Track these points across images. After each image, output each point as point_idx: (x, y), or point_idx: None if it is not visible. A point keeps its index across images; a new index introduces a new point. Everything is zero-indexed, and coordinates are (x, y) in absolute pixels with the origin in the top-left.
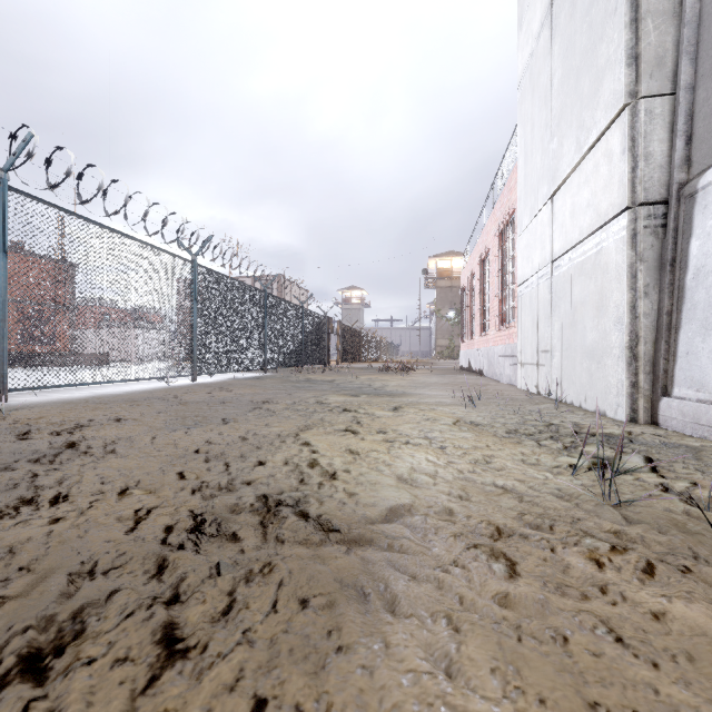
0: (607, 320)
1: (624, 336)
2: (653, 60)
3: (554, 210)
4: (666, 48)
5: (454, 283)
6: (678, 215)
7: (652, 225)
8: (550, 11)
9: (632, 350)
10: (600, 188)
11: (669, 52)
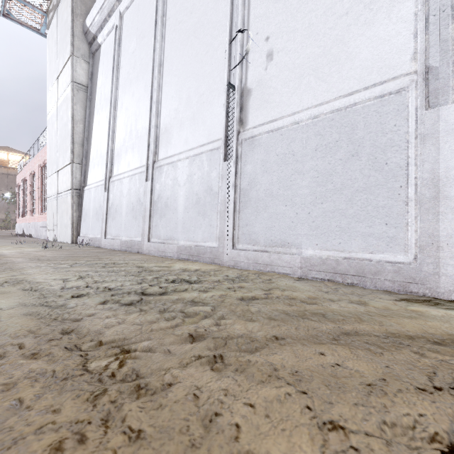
0: (68, 217)
1: (71, 222)
2: (77, 155)
3: (58, 177)
4: (81, 153)
5: (11, 171)
6: (82, 194)
7: (77, 195)
8: (57, 106)
9: (73, 225)
10: (67, 179)
11: (81, 154)
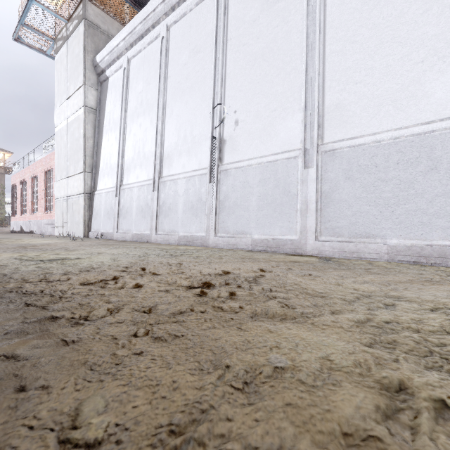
0: (80, 216)
1: (83, 220)
2: (88, 165)
3: (68, 182)
4: (91, 164)
5: None
6: (93, 197)
7: (88, 198)
8: (67, 123)
9: (85, 223)
10: (79, 185)
11: (91, 165)
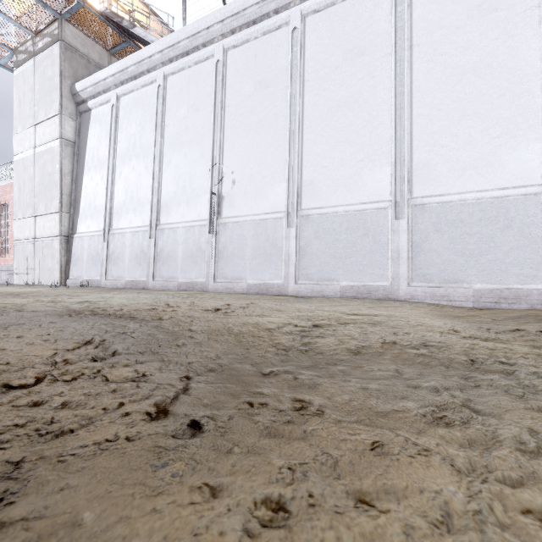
0: (55, 261)
1: (59, 266)
2: (66, 204)
3: (36, 221)
4: (69, 203)
5: None
6: (71, 240)
7: (66, 241)
8: (34, 153)
9: (61, 269)
10: (53, 226)
11: (69, 204)
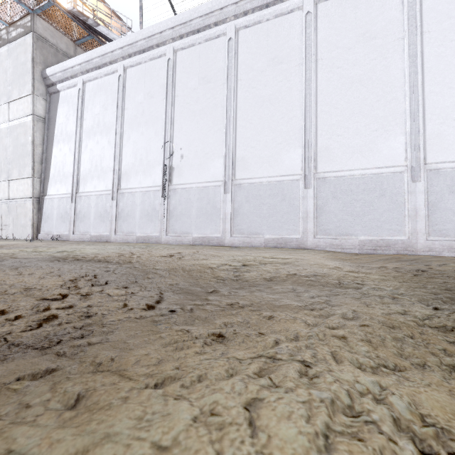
0: (28, 219)
1: (32, 223)
2: (37, 171)
3: (10, 185)
4: (40, 169)
5: None
6: (42, 201)
7: (37, 202)
8: (8, 126)
9: (33, 225)
10: (26, 189)
11: (40, 170)
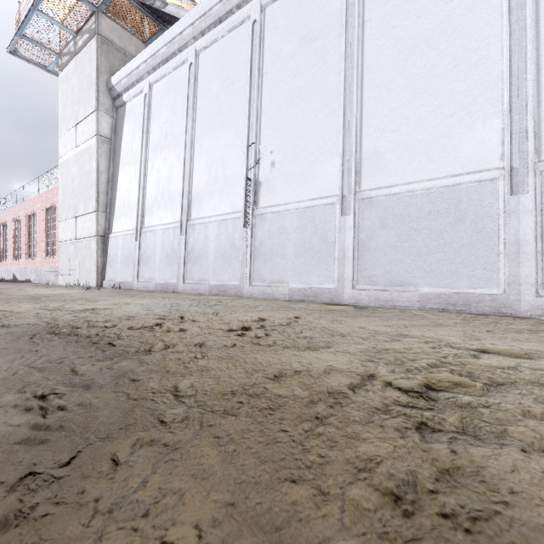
0: (92, 262)
1: (96, 267)
2: (102, 203)
3: (77, 222)
4: (105, 202)
5: None
6: (107, 240)
7: (102, 241)
8: (75, 153)
9: (98, 270)
10: (91, 226)
11: (106, 203)
